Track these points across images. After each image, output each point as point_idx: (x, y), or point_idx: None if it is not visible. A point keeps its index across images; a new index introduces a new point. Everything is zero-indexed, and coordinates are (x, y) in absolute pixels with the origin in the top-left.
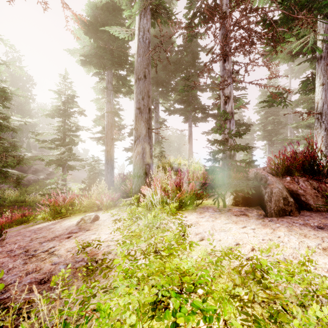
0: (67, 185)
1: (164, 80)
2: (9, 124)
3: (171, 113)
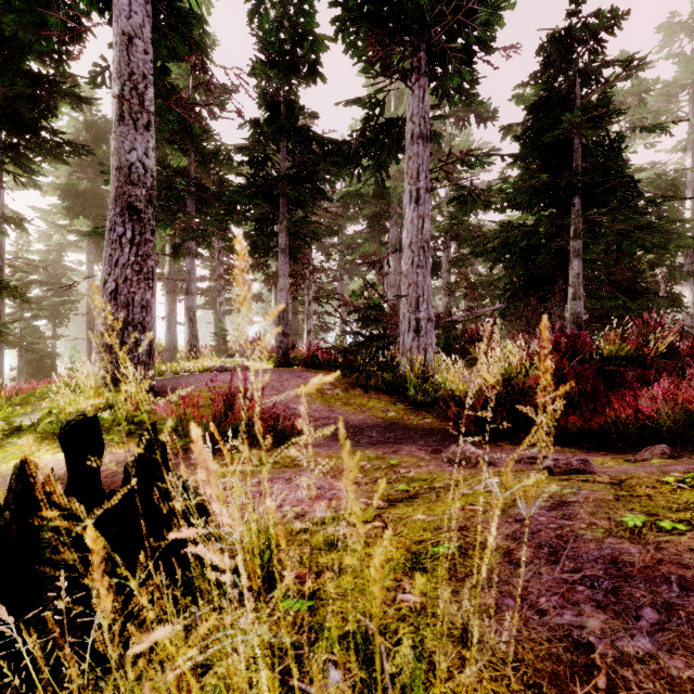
0: None
1: None
2: None
3: None
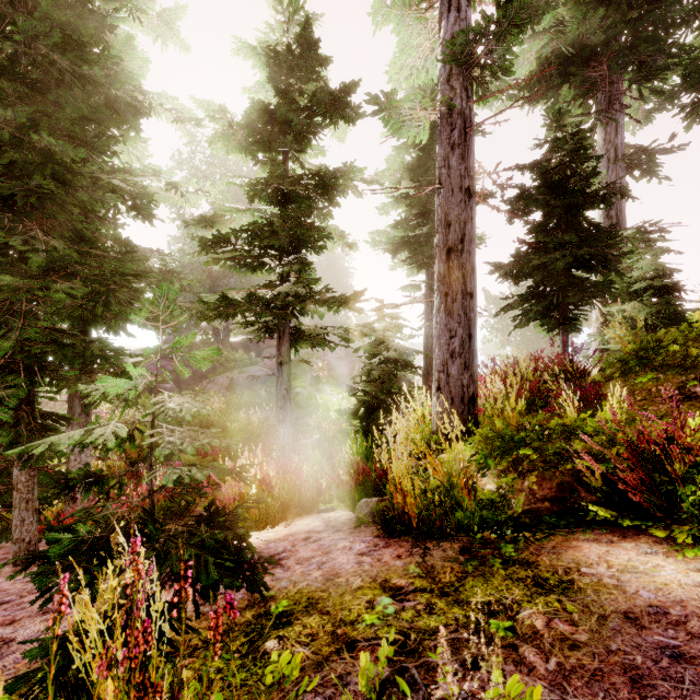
0: (321, 393)
1: None
2: (109, 178)
3: None
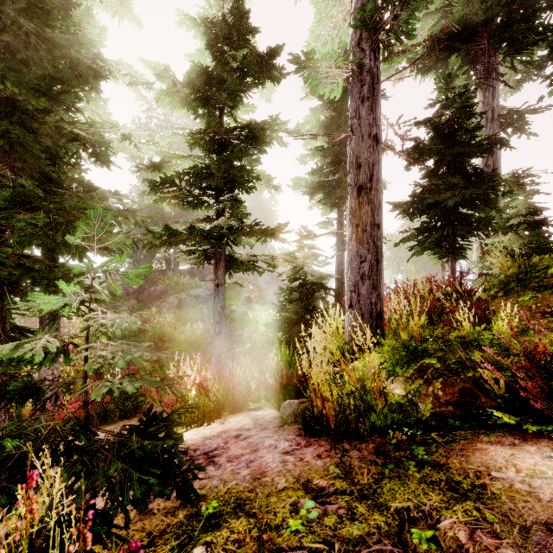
0: (252, 310)
1: None
2: (71, 128)
3: None
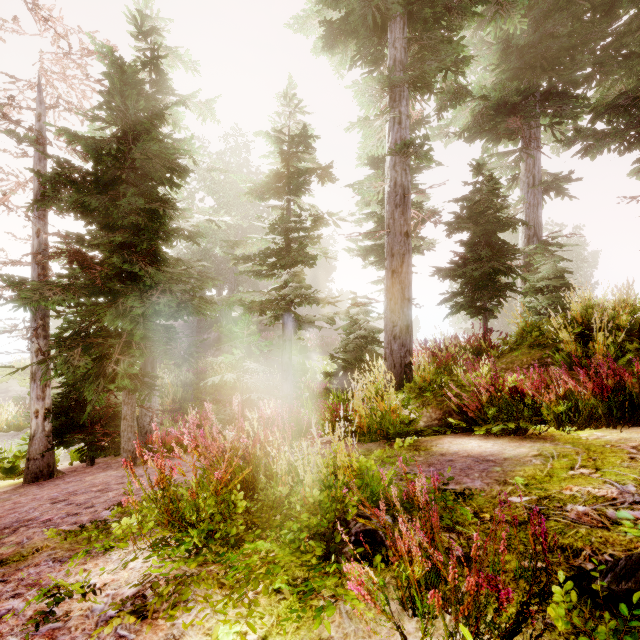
0: (309, 360)
1: (562, 46)
2: (178, 223)
3: (592, 144)
